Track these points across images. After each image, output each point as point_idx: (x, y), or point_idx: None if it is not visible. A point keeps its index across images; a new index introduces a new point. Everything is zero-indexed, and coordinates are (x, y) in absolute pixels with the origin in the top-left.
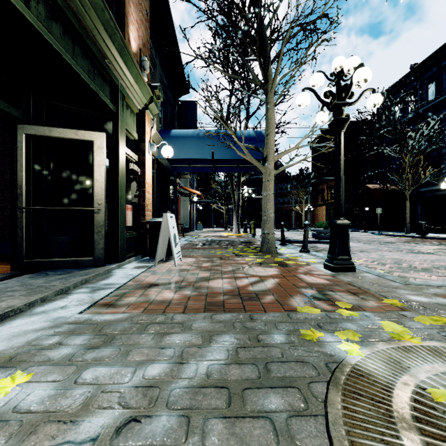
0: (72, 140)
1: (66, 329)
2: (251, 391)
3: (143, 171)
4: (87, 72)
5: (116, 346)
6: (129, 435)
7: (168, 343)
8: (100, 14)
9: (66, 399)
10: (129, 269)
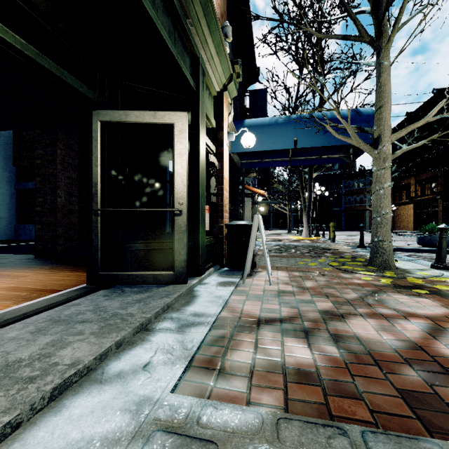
0: (150, 125)
1: None
2: None
3: (221, 164)
4: (167, 32)
5: None
6: None
7: None
8: None
9: None
10: (213, 286)
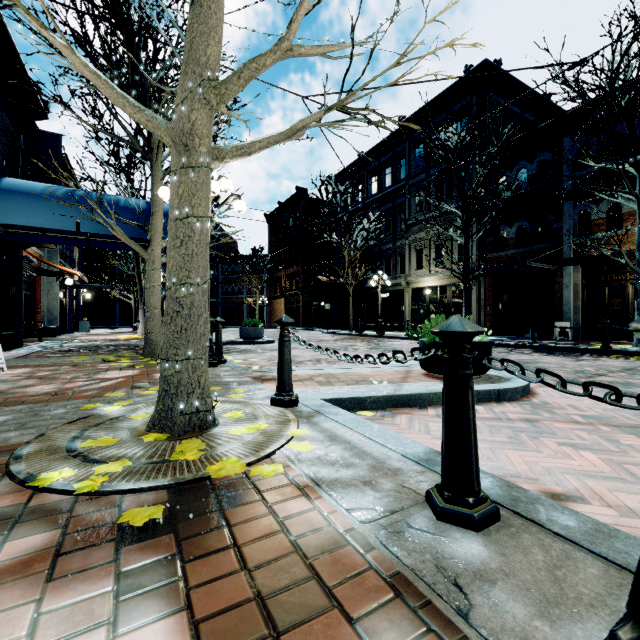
0: None
1: None
2: None
3: None
4: None
5: None
6: None
7: None
8: None
9: None
10: None
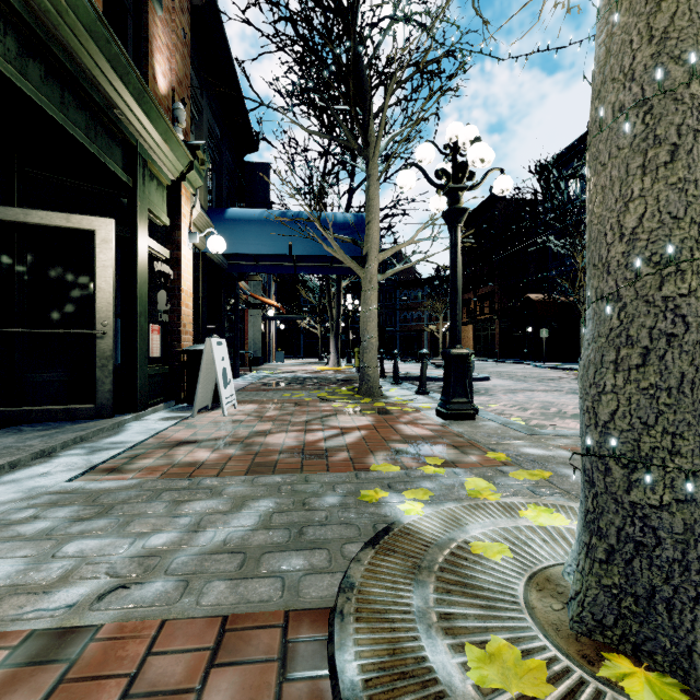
0: (62, 229)
1: (46, 501)
2: (271, 555)
3: (178, 273)
4: (84, 129)
5: (113, 517)
6: (114, 600)
7: (186, 511)
8: (103, 46)
9: (40, 573)
10: (153, 421)
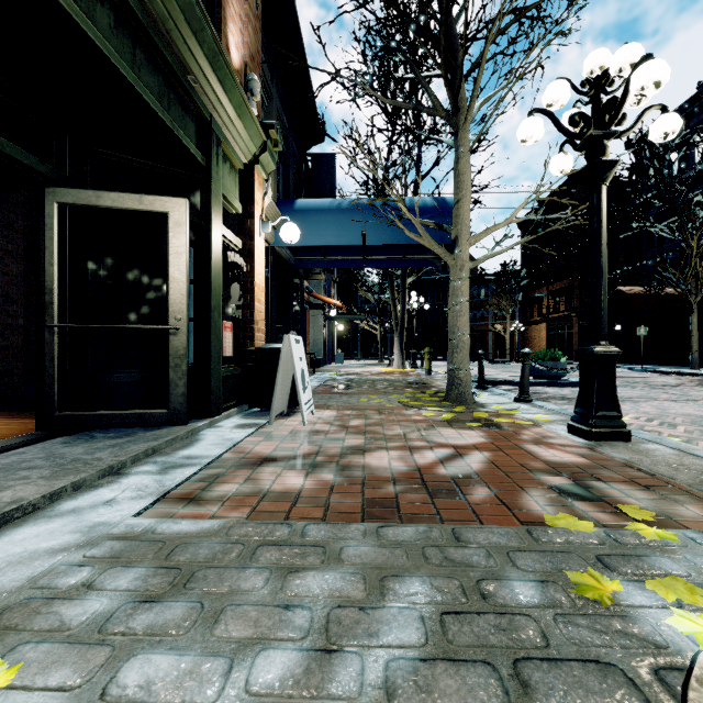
0: (134, 212)
1: (106, 552)
2: None
3: (250, 265)
4: (157, 95)
5: (194, 598)
6: None
7: (298, 594)
8: None
9: None
10: (228, 429)
